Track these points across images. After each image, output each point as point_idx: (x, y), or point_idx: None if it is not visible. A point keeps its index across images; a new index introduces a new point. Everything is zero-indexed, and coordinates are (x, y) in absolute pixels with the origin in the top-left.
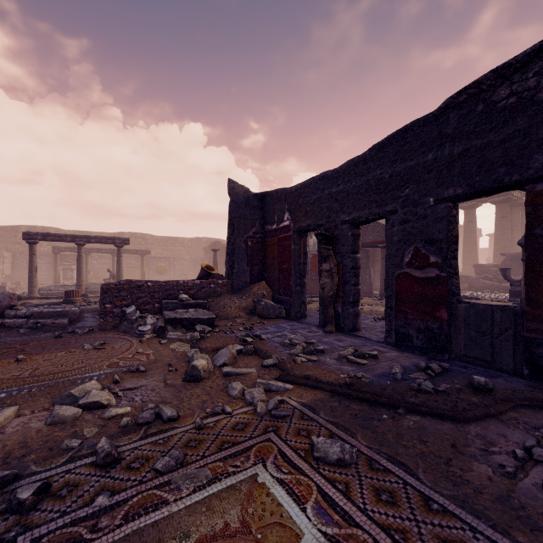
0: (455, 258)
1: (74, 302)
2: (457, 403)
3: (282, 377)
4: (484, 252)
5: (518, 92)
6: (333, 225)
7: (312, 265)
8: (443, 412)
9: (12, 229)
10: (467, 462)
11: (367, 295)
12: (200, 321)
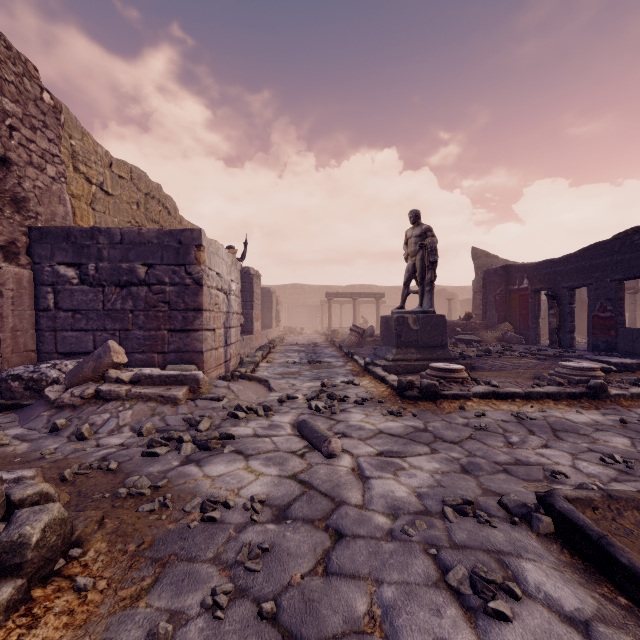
0: (620, 307)
1: None
2: None
3: (525, 353)
4: None
5: None
6: (557, 288)
7: None
8: None
9: (283, 287)
10: None
11: None
12: (473, 341)
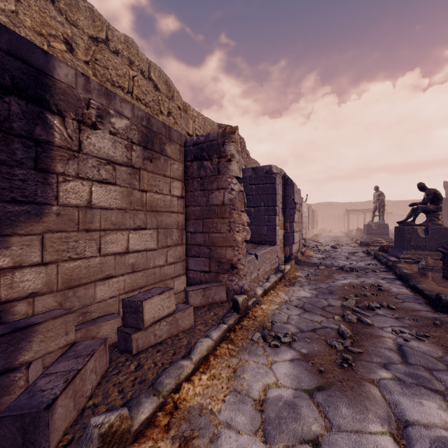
0: None
1: None
2: None
3: None
4: None
5: None
6: None
7: None
8: None
9: (318, 205)
10: None
11: None
12: None
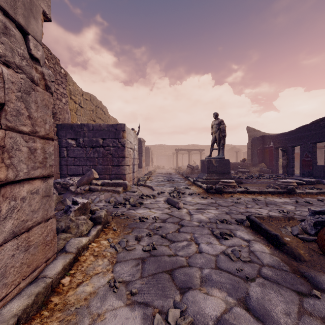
0: (314, 155)
1: None
2: None
3: (269, 177)
4: None
5: (324, 123)
6: (286, 147)
7: None
8: None
9: (154, 146)
10: None
11: None
12: (245, 172)
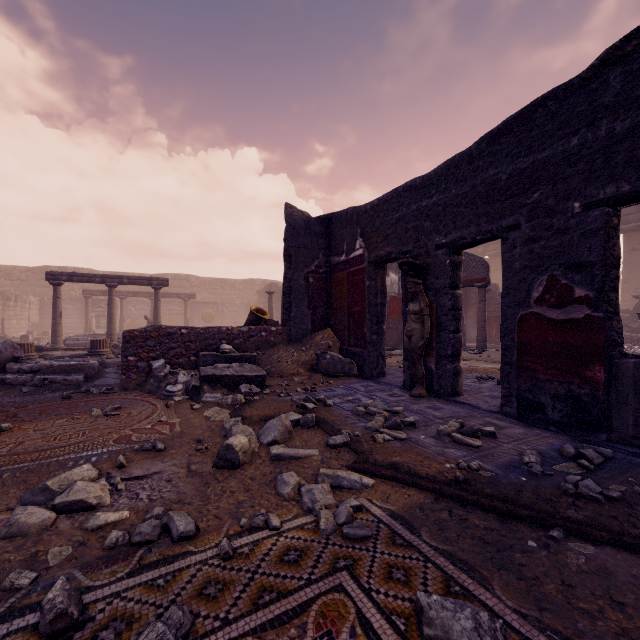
0: (615, 290)
1: (101, 354)
2: None
3: (356, 464)
4: None
5: None
6: (423, 251)
7: (389, 310)
8: (636, 542)
9: (40, 270)
10: None
11: None
12: (246, 379)
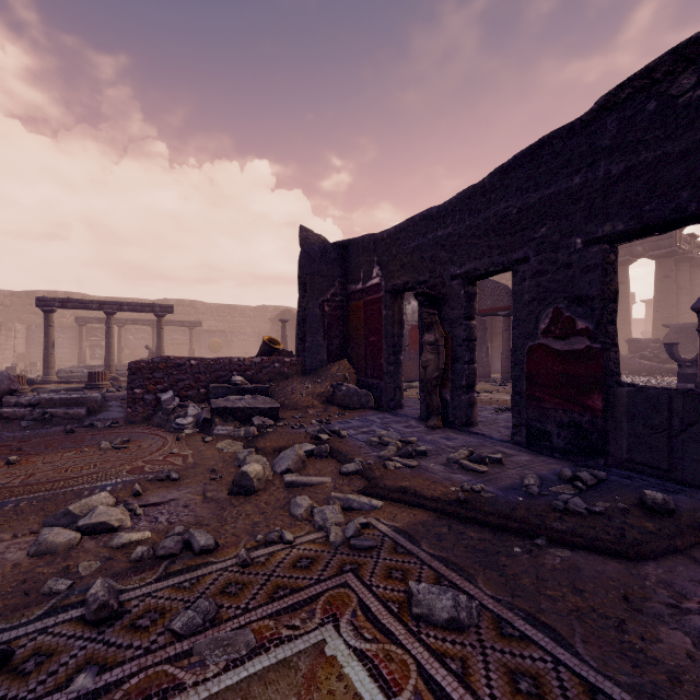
0: (613, 322)
1: (99, 387)
2: (624, 531)
3: (367, 489)
4: (638, 324)
5: None
6: (438, 281)
7: (411, 340)
8: (604, 545)
9: (27, 295)
10: (649, 627)
11: (484, 379)
12: (259, 411)
